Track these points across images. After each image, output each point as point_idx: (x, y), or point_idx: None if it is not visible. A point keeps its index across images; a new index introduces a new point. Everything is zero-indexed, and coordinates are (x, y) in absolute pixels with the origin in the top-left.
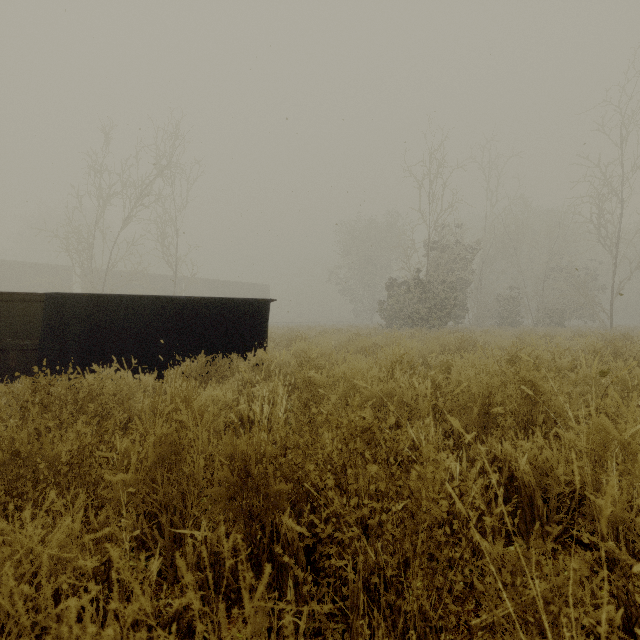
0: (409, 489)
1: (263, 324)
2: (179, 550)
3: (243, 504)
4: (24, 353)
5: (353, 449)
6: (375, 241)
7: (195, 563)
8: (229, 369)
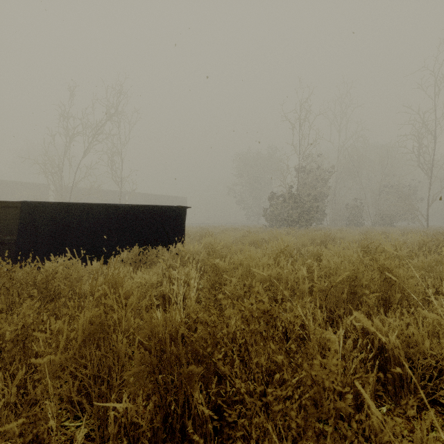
0: (311, 377)
1: (181, 224)
2: (106, 414)
3: (159, 378)
4: (5, 245)
5: (254, 329)
6: (260, 167)
7: (116, 433)
8: (156, 257)
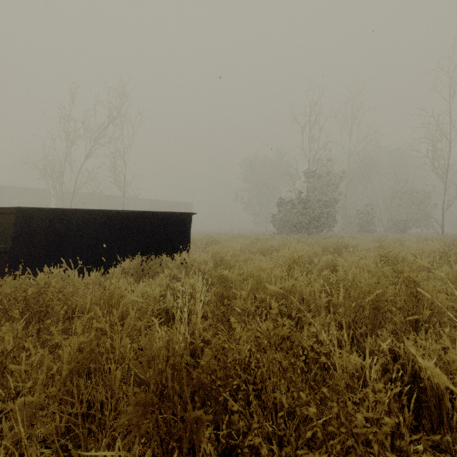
0: (352, 434)
1: (187, 232)
2: None
3: (159, 419)
4: None
5: (271, 359)
6: (269, 171)
7: None
8: (160, 267)
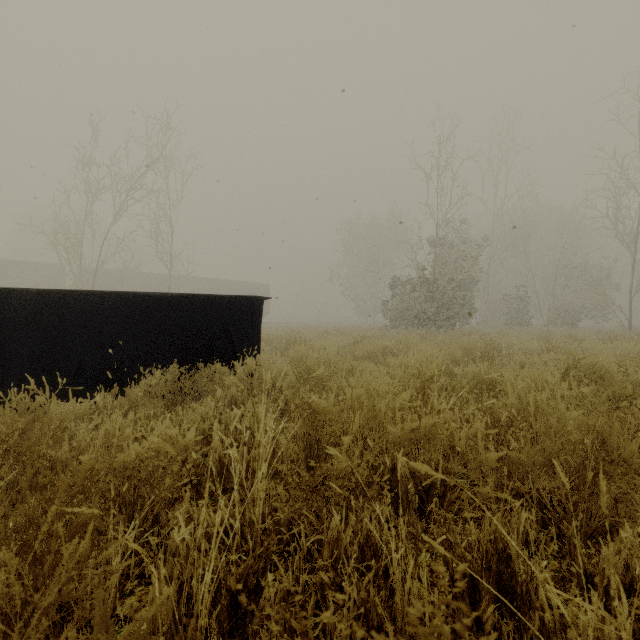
0: None
1: (255, 326)
2: None
3: None
4: None
5: None
6: (377, 239)
7: None
8: (210, 382)
